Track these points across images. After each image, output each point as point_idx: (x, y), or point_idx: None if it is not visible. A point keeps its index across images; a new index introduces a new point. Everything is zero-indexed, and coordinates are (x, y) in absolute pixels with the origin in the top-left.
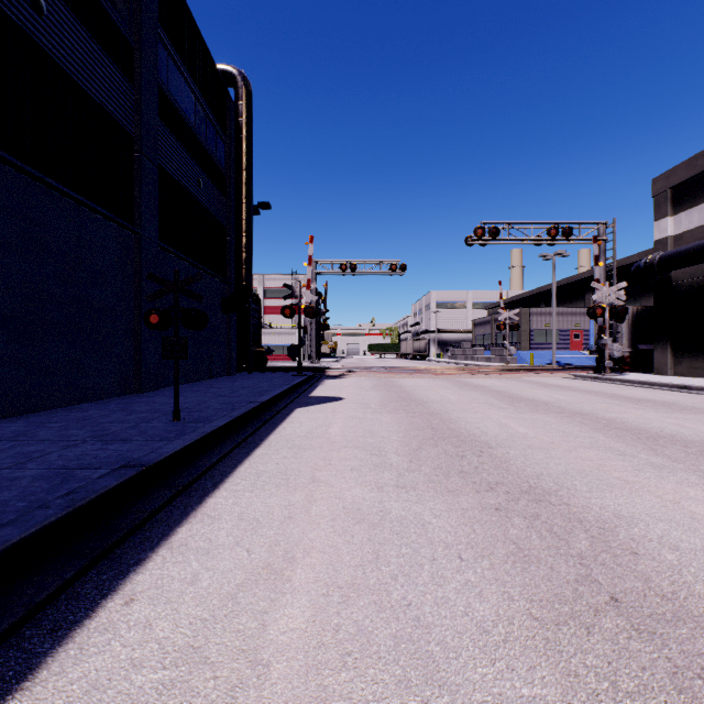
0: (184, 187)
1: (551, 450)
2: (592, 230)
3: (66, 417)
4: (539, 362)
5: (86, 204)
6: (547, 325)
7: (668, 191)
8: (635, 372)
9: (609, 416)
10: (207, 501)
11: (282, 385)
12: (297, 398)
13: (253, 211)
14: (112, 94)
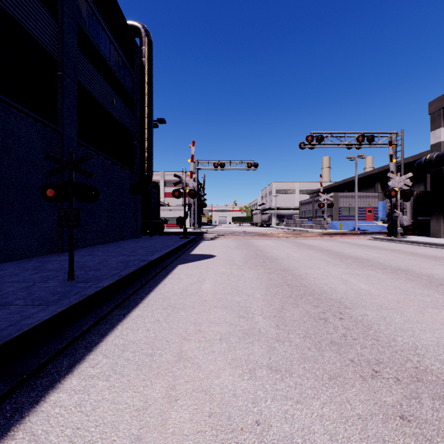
0: (100, 103)
1: (404, 311)
2: (387, 137)
3: None
4: (345, 228)
5: (11, 104)
6: (350, 204)
7: (441, 110)
8: (415, 235)
9: (425, 272)
10: (47, 398)
11: (170, 245)
12: (181, 256)
13: (153, 125)
14: (38, 23)
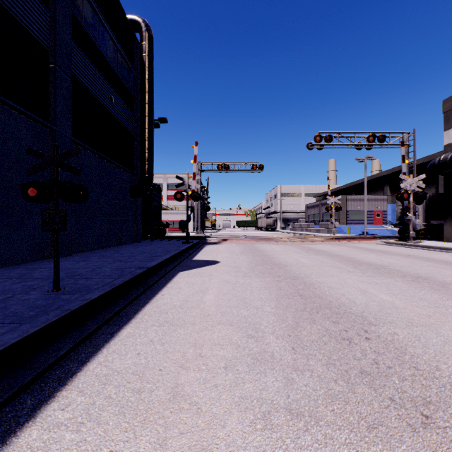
0: (97, 99)
1: (438, 328)
2: (399, 137)
3: None
4: (354, 232)
5: None
6: (358, 207)
7: None
8: (427, 240)
9: (449, 280)
10: None
11: (172, 251)
12: (182, 262)
13: (155, 124)
14: (27, 11)
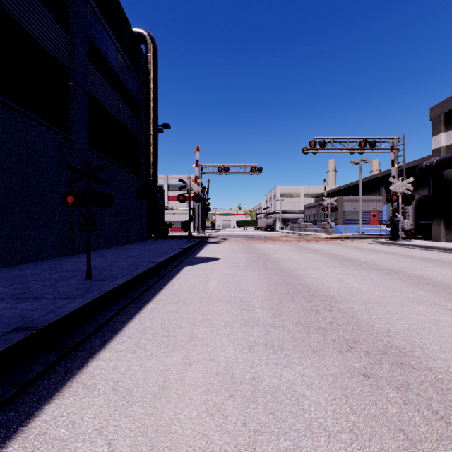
0: (108, 110)
1: (387, 304)
2: (389, 143)
3: (5, 275)
4: (350, 232)
5: (28, 115)
6: (354, 208)
7: (441, 116)
8: (417, 239)
9: (417, 273)
10: (89, 364)
11: (176, 249)
12: (186, 258)
13: (158, 130)
14: (51, 37)
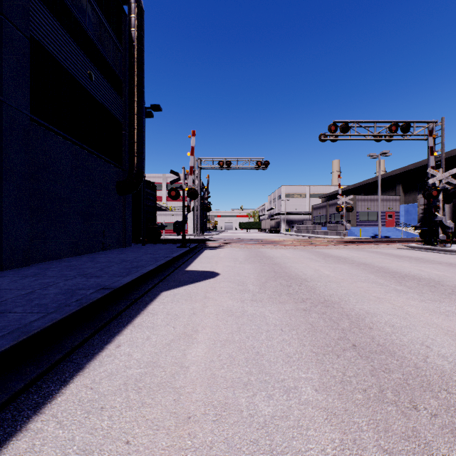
0: (71, 74)
1: None
2: (424, 127)
3: None
4: (365, 235)
5: None
6: (368, 208)
7: None
8: (454, 243)
9: None
10: None
11: (161, 258)
12: (171, 274)
13: (147, 113)
14: None
